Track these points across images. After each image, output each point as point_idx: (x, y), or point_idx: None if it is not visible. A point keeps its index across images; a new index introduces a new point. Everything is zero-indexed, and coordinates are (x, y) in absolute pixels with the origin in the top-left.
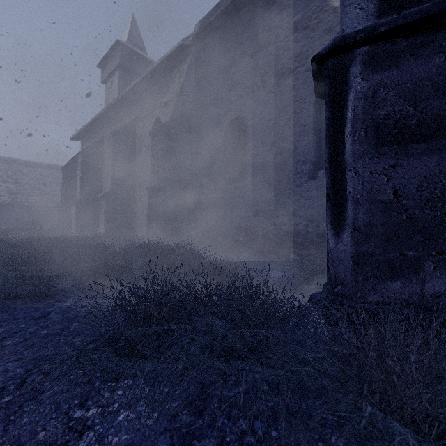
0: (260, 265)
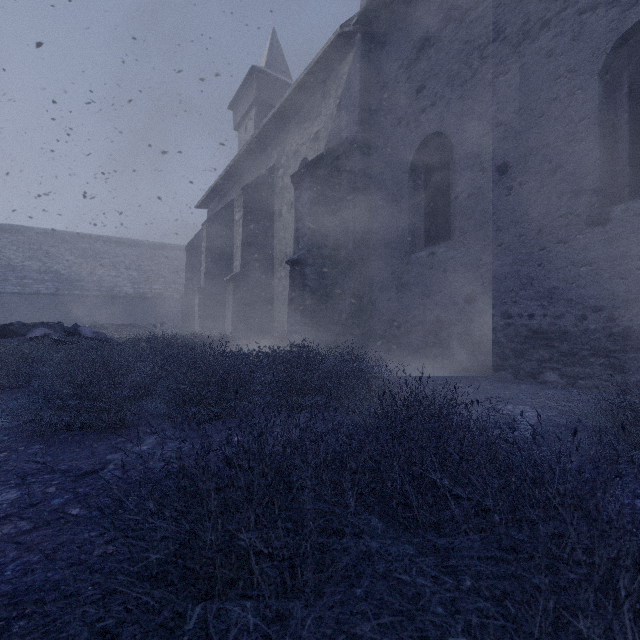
0: (485, 391)
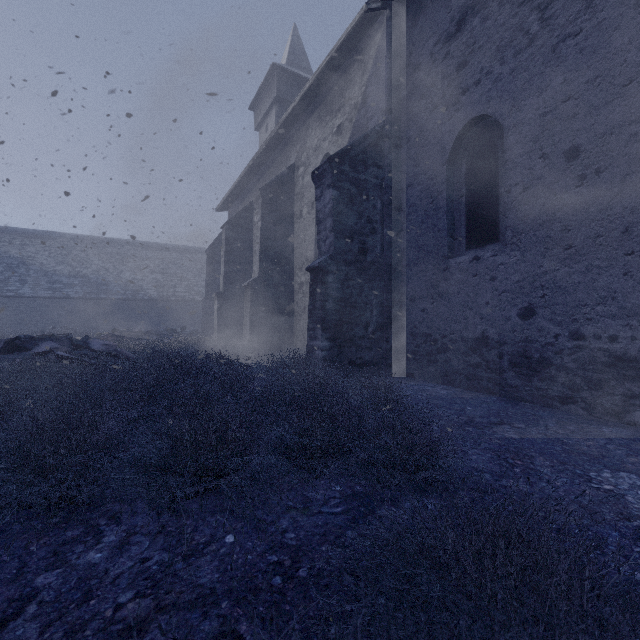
0: (559, 439)
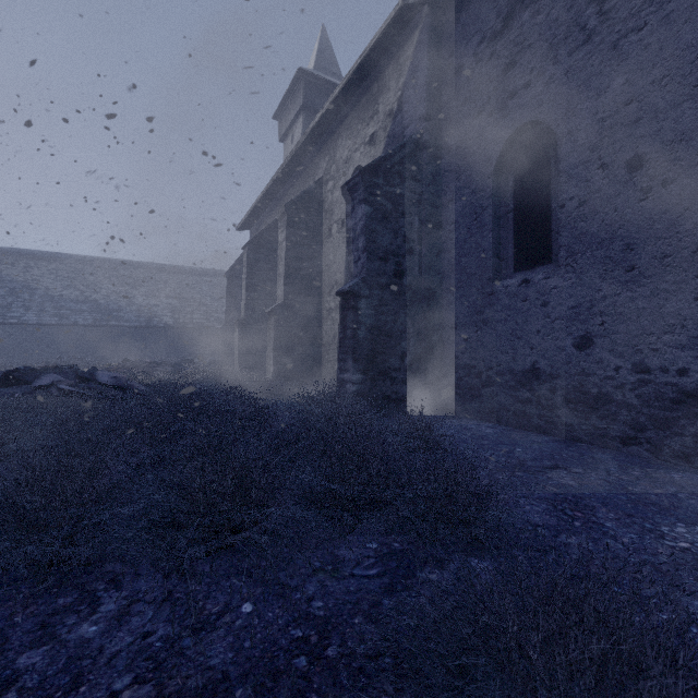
0: (623, 486)
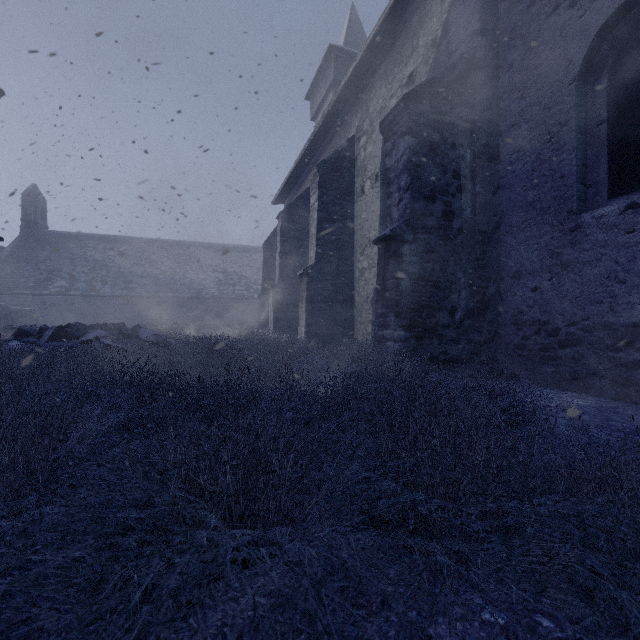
0: None
